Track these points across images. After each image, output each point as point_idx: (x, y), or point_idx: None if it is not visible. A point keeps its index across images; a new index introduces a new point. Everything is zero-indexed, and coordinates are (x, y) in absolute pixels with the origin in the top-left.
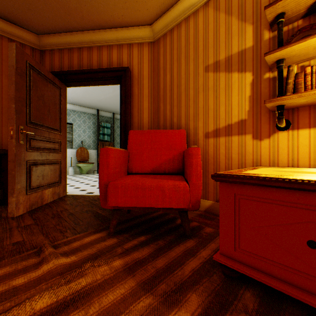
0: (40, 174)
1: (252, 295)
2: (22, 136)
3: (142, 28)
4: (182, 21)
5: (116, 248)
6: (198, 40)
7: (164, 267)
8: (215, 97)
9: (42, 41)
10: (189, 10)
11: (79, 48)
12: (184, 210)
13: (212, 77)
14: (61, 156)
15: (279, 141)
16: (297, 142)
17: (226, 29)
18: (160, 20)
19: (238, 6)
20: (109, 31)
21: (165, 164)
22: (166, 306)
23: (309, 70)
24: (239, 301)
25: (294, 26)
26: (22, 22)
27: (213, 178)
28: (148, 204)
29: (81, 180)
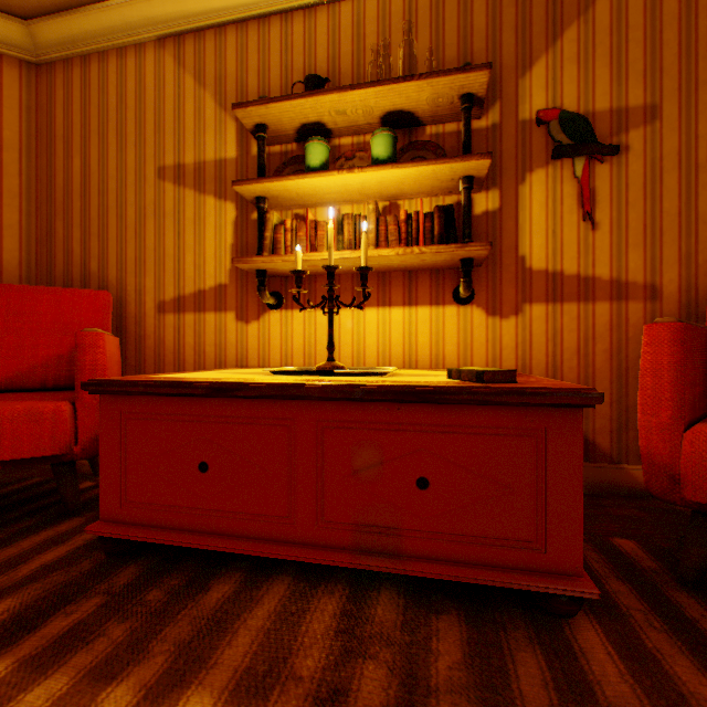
0: None
1: (138, 567)
2: None
3: None
4: (113, 52)
5: None
6: (145, 107)
7: None
8: (177, 234)
9: None
10: (126, 35)
11: None
12: (65, 460)
13: (172, 193)
14: None
15: (271, 326)
16: (292, 330)
17: (198, 110)
18: (54, 23)
19: (217, 78)
20: None
21: (49, 368)
22: None
23: (291, 225)
24: (106, 582)
25: (289, 150)
26: None
27: (86, 388)
28: None
29: None
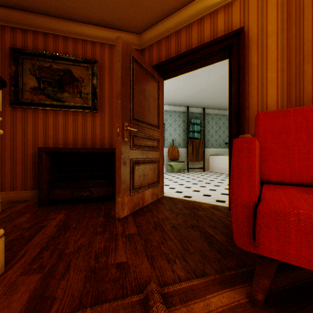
0: (141, 173)
1: None
2: (126, 133)
3: None
4: None
5: None
6: None
7: None
8: None
9: (142, 39)
10: None
11: (176, 31)
12: None
13: None
14: (159, 155)
15: None
16: None
17: None
18: None
19: None
20: None
21: None
22: None
23: None
24: None
25: None
26: (127, 26)
27: None
28: None
29: (174, 179)
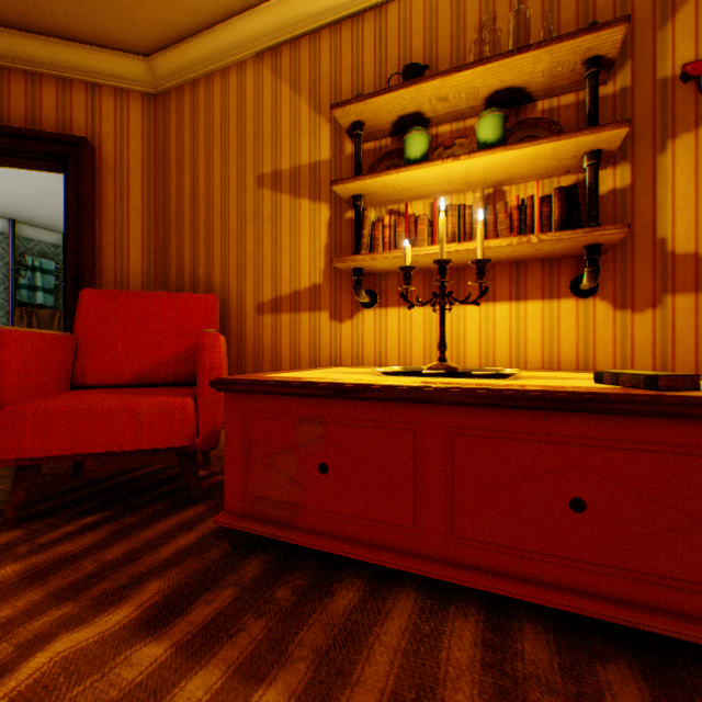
0: None
1: (261, 562)
2: None
3: (127, 58)
4: (217, 74)
5: (17, 546)
6: (246, 120)
7: (121, 557)
8: (274, 238)
9: None
10: (229, 56)
11: None
12: (188, 451)
13: (269, 199)
14: None
15: (365, 325)
16: (386, 328)
17: (293, 117)
18: (169, 55)
19: (311, 83)
20: (31, 39)
21: (169, 365)
22: (97, 610)
23: (388, 221)
24: (235, 574)
25: (383, 145)
26: None
27: (213, 386)
28: (103, 447)
29: None
